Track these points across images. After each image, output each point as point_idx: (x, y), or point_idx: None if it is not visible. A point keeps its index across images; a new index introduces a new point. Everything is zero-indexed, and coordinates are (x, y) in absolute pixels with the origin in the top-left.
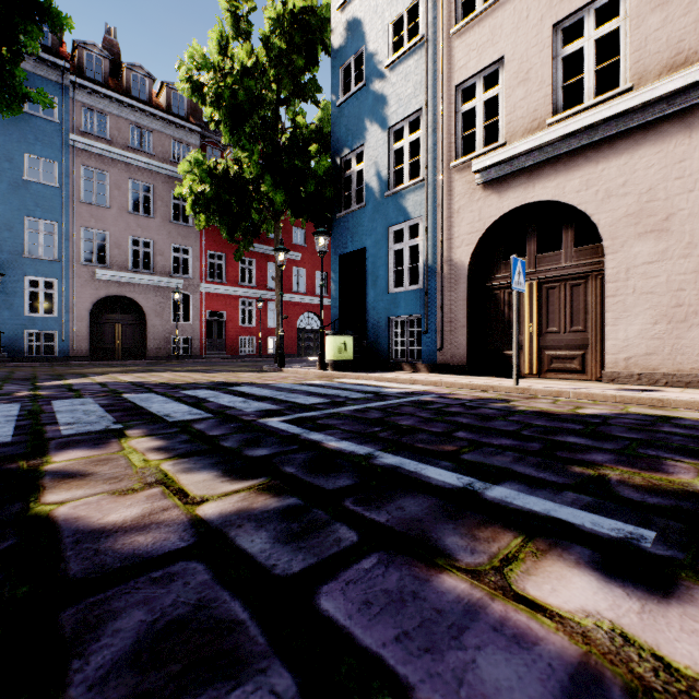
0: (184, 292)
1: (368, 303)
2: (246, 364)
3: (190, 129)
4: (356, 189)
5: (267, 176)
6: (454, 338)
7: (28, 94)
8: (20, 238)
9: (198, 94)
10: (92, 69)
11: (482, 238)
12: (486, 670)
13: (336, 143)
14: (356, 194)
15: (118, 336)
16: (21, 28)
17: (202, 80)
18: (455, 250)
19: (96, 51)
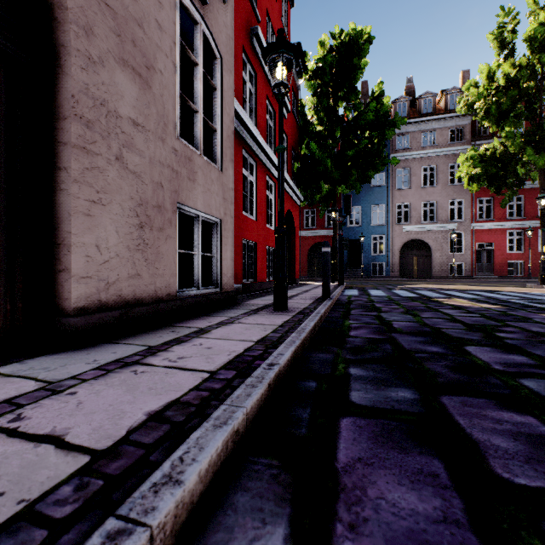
0: (457, 231)
1: None
2: (511, 283)
3: (462, 115)
4: None
5: (527, 149)
6: None
7: (389, 162)
8: (369, 217)
9: (471, 109)
10: (400, 111)
11: None
12: (534, 316)
13: None
14: None
15: (414, 264)
16: (387, 136)
17: (475, 107)
18: None
19: (402, 100)
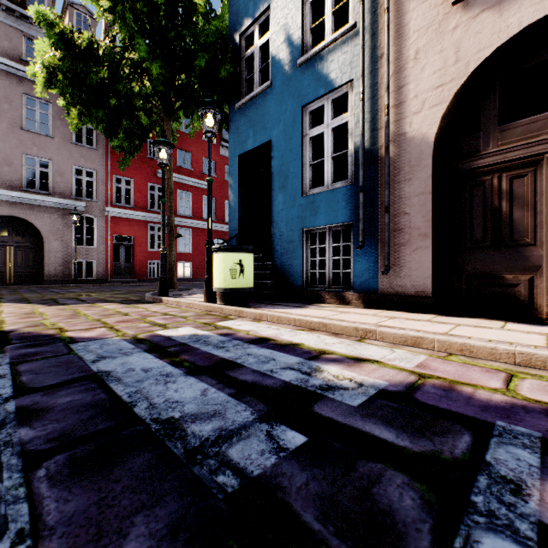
0: (87, 215)
1: (275, 211)
2: (142, 289)
3: None
4: (259, 69)
5: (138, 38)
6: (409, 254)
7: None
8: None
9: None
10: None
11: (459, 93)
12: None
13: (235, 16)
14: (259, 76)
15: (9, 260)
16: None
17: None
18: (411, 118)
19: None
